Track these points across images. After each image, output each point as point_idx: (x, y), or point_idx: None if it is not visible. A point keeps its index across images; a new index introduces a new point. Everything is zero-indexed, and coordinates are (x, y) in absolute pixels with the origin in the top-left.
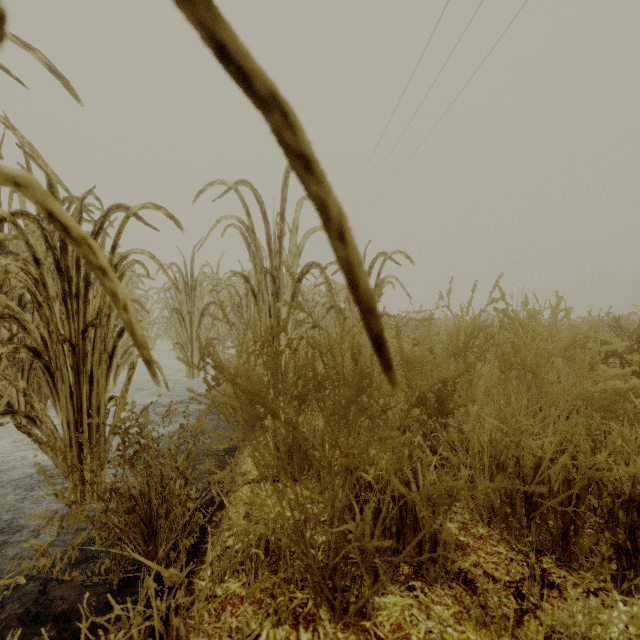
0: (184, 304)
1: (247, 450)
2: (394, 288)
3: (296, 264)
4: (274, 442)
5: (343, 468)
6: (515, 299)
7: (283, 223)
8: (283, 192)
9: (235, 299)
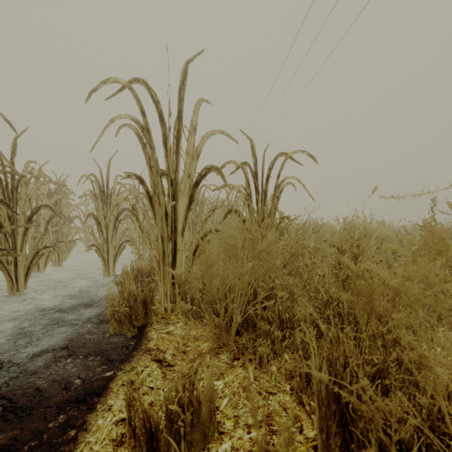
0: (100, 210)
1: (114, 394)
2: (295, 189)
3: (194, 166)
4: (128, 417)
5: (241, 445)
6: (365, 211)
7: (180, 124)
8: (180, 92)
9: (129, 201)
